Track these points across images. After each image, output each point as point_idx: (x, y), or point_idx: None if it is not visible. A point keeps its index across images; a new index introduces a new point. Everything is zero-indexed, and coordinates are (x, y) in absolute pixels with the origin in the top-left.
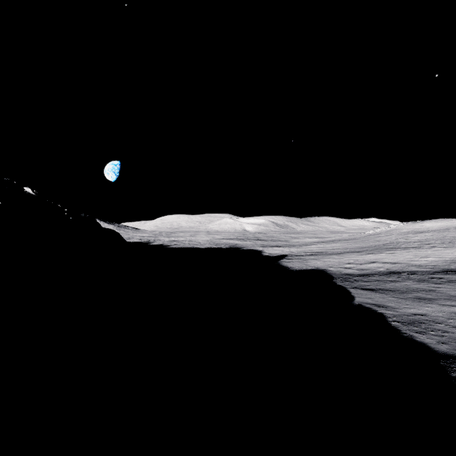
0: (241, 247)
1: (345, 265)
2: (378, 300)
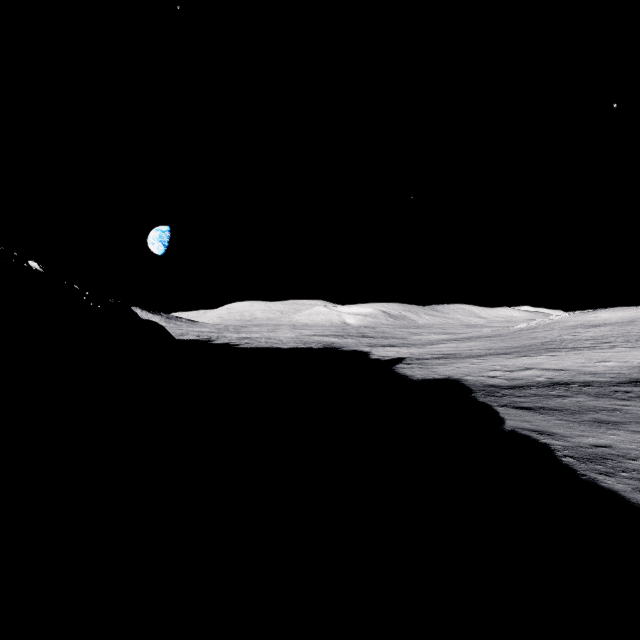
0: (340, 347)
1: (489, 373)
2: (540, 424)
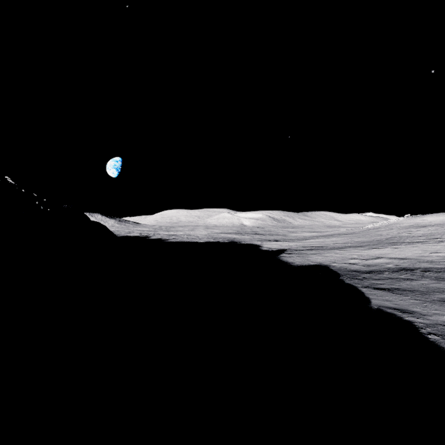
0: (240, 241)
1: (350, 260)
2: (399, 303)
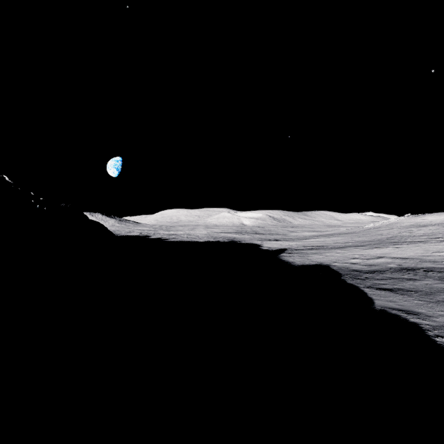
0: (240, 241)
1: (351, 260)
2: (403, 304)
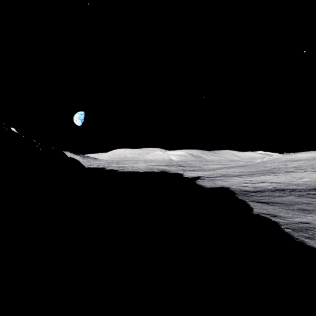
0: (168, 171)
1: (243, 184)
2: (271, 211)
